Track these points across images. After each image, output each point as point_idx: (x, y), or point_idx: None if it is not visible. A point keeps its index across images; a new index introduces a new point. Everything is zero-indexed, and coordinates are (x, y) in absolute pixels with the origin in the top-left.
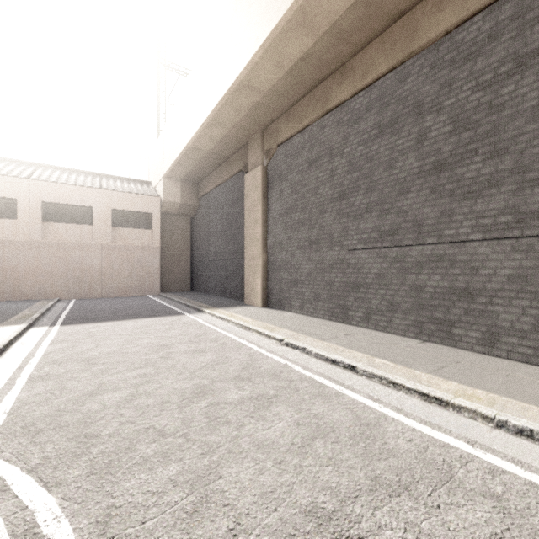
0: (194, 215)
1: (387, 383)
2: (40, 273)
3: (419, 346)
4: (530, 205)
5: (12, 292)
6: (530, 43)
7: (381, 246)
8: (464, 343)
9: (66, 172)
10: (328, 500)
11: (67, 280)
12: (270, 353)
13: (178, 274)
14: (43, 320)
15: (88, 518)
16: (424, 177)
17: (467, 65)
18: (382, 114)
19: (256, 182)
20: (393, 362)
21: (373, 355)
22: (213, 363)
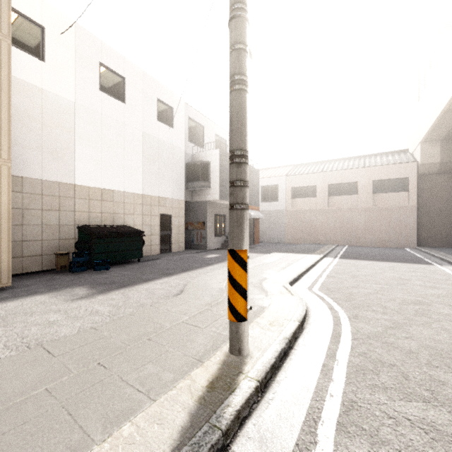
0: None
1: None
2: (327, 228)
3: None
4: None
5: (314, 239)
6: None
7: None
8: None
9: (341, 161)
10: None
11: (342, 233)
12: None
13: (437, 230)
14: (330, 255)
15: (349, 313)
16: None
17: None
18: None
19: None
20: None
21: None
22: (440, 295)
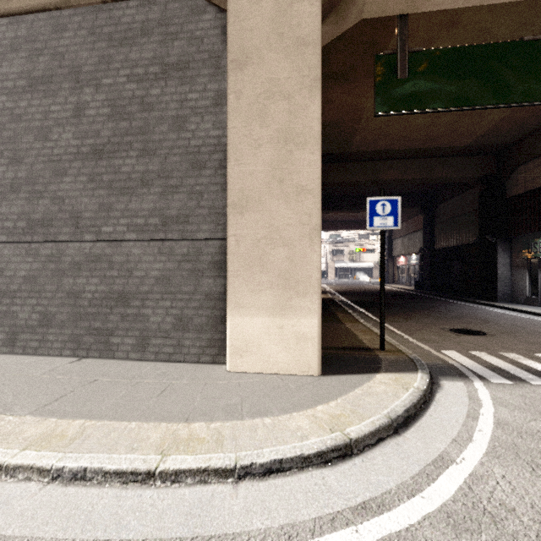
0: None
1: None
2: None
3: (67, 367)
4: (172, 210)
5: None
6: (171, 55)
7: (31, 240)
8: (121, 352)
9: None
10: None
11: None
12: None
13: None
14: None
15: None
16: (82, 160)
17: (124, 49)
18: (33, 63)
19: None
20: None
21: None
22: None
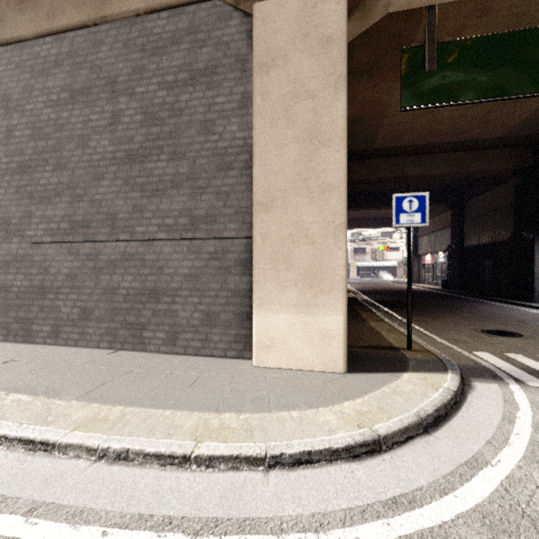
0: None
1: None
2: None
3: (105, 358)
4: (200, 210)
5: None
6: (199, 61)
7: (73, 240)
8: (153, 345)
9: None
10: None
11: None
12: None
13: None
14: None
15: None
16: (117, 164)
17: (155, 58)
18: (74, 77)
19: None
20: (37, 394)
21: (13, 390)
22: None
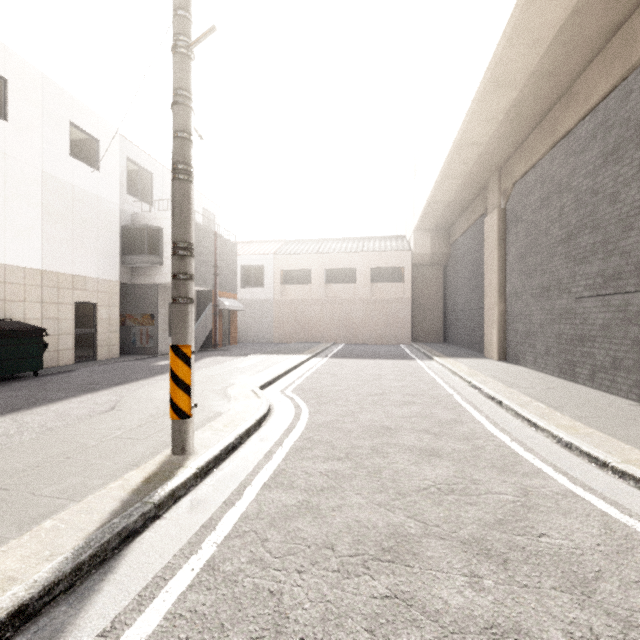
0: (446, 263)
1: (514, 414)
2: (323, 323)
3: (622, 406)
4: None
5: (308, 336)
6: None
7: (604, 293)
8: None
9: (340, 241)
10: (394, 427)
11: (339, 329)
12: (450, 388)
13: (429, 324)
14: (321, 355)
15: (312, 409)
16: None
17: None
18: (606, 141)
19: (492, 226)
20: (549, 407)
21: (539, 401)
22: (401, 386)
